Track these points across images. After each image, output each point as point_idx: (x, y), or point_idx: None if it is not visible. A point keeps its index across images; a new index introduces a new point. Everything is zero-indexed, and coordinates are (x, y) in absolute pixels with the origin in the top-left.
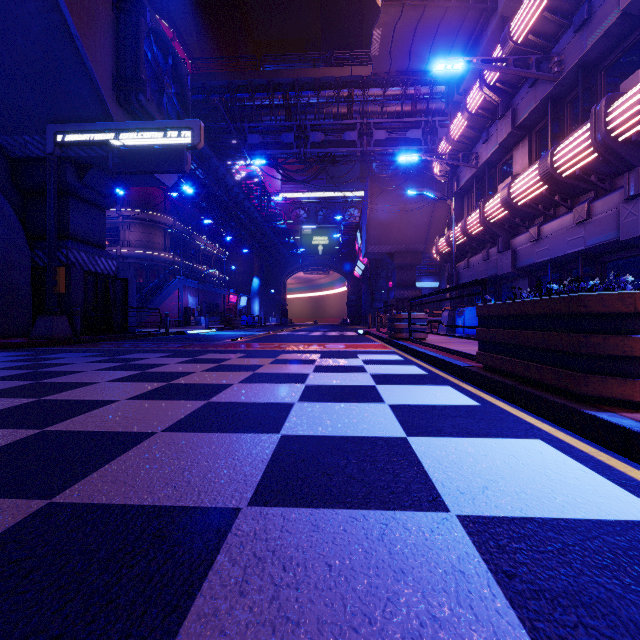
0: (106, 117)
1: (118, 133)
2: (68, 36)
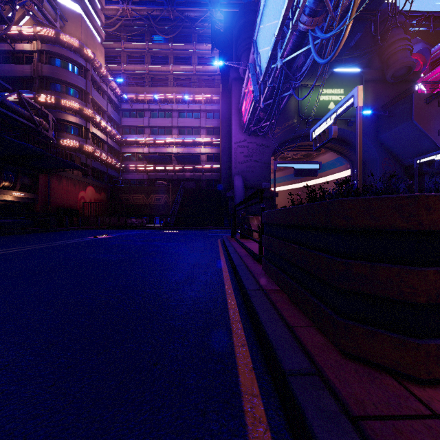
0: (435, 146)
1: (438, 155)
2: (419, 131)
